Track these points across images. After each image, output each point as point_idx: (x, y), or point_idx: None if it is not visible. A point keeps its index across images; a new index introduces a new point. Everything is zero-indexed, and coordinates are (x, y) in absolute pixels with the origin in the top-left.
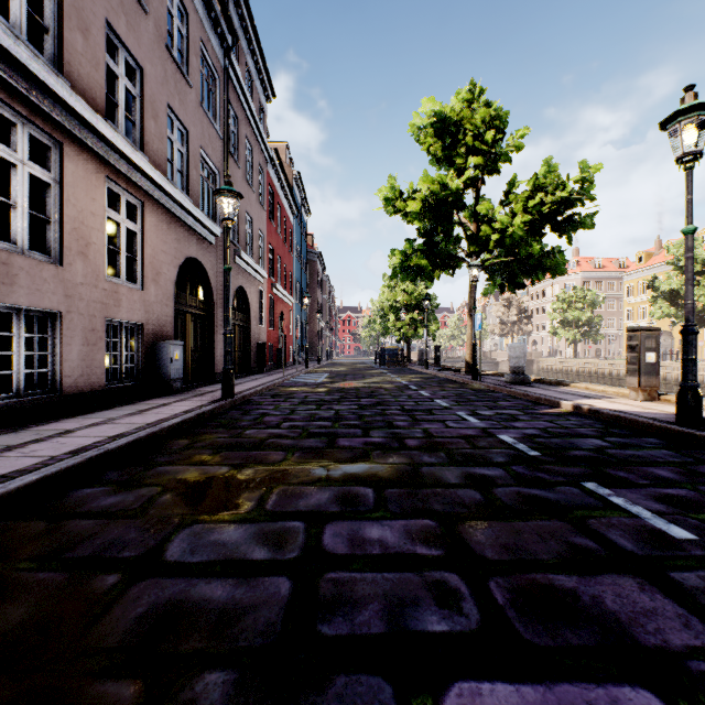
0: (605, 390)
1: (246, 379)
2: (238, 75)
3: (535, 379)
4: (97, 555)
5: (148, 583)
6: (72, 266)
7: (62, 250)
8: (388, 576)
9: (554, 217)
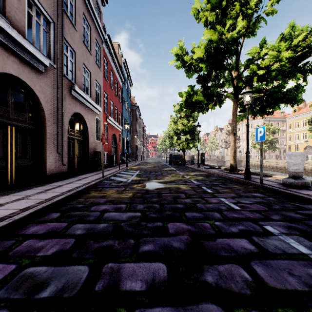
0: None
1: (72, 179)
2: None
3: None
4: None
5: None
6: None
7: None
8: None
9: (301, 60)
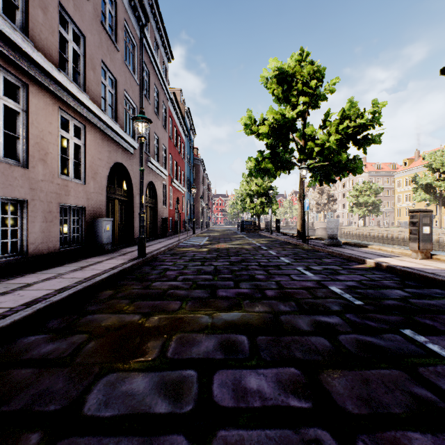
0: (393, 251)
1: (154, 242)
2: (149, 43)
3: (344, 242)
4: (27, 409)
5: (65, 443)
6: (35, 168)
7: (28, 157)
8: (270, 434)
9: (355, 136)
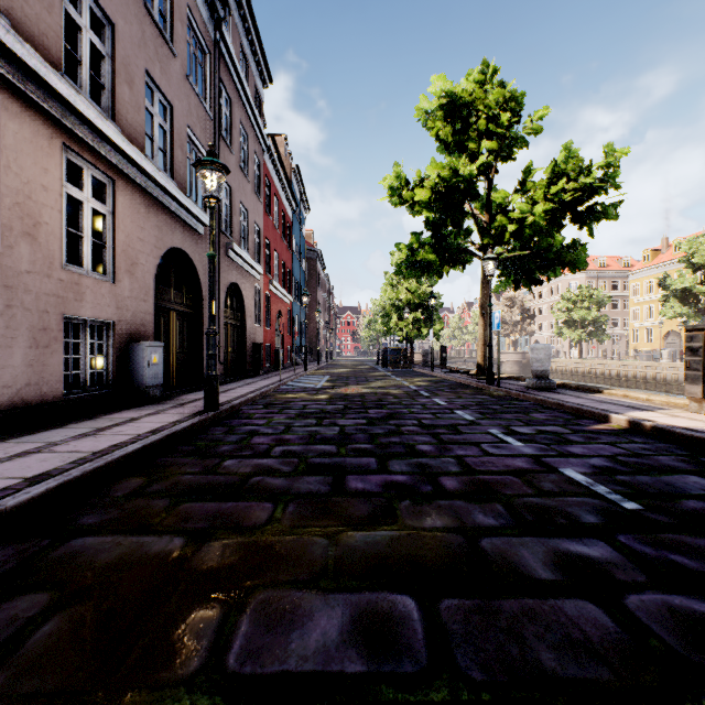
0: (650, 399)
1: (238, 383)
2: (231, 51)
3: (559, 384)
4: None
5: None
6: (13, 249)
7: None
8: None
9: (576, 206)
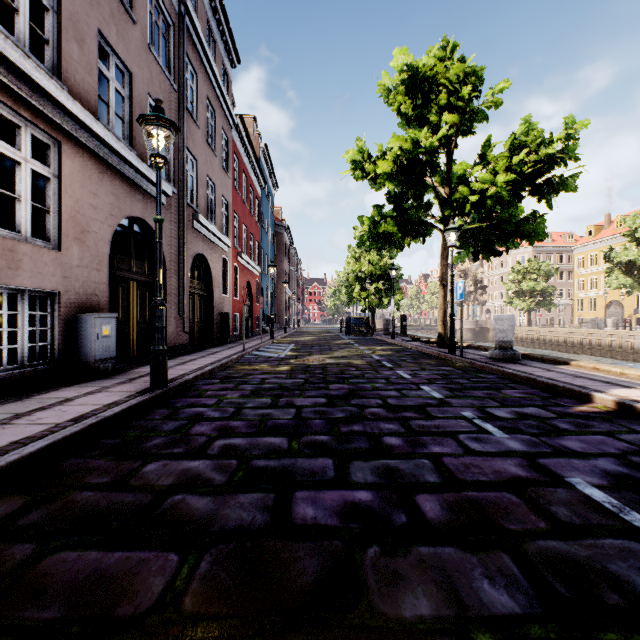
0: (624, 372)
1: (202, 353)
2: (196, 26)
3: (522, 354)
4: None
5: None
6: None
7: None
8: None
9: (536, 178)
